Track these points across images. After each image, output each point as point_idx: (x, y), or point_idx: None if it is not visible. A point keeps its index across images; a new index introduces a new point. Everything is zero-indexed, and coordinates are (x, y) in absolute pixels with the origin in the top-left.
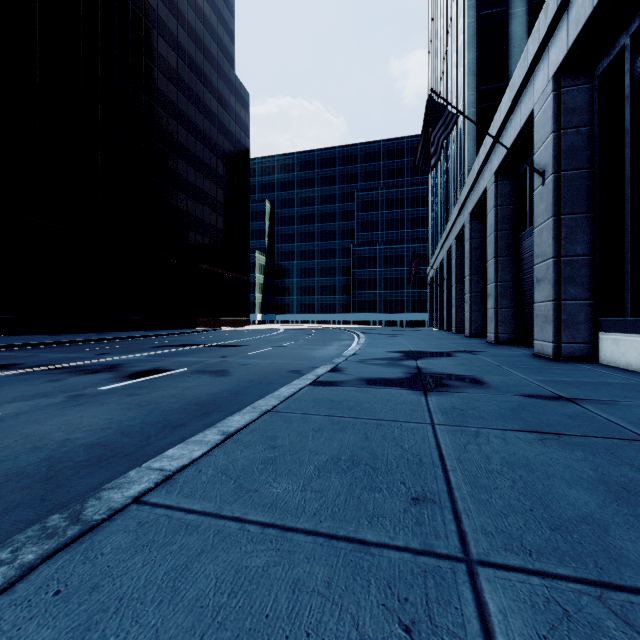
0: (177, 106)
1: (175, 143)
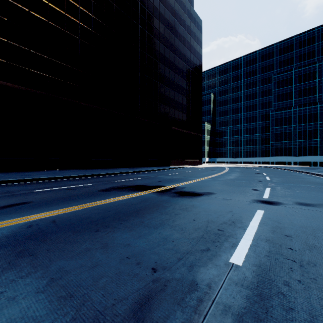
0: (159, 31)
1: (157, 54)
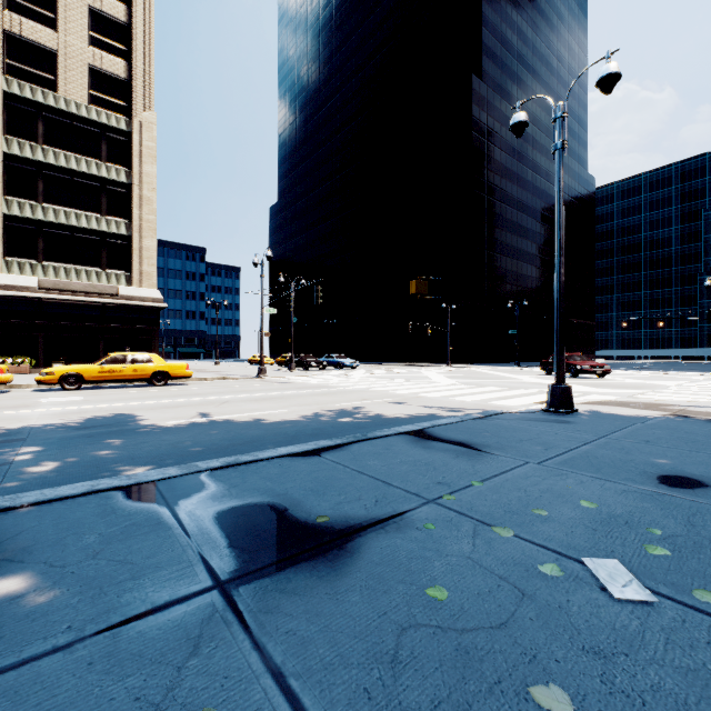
0: None
1: None
